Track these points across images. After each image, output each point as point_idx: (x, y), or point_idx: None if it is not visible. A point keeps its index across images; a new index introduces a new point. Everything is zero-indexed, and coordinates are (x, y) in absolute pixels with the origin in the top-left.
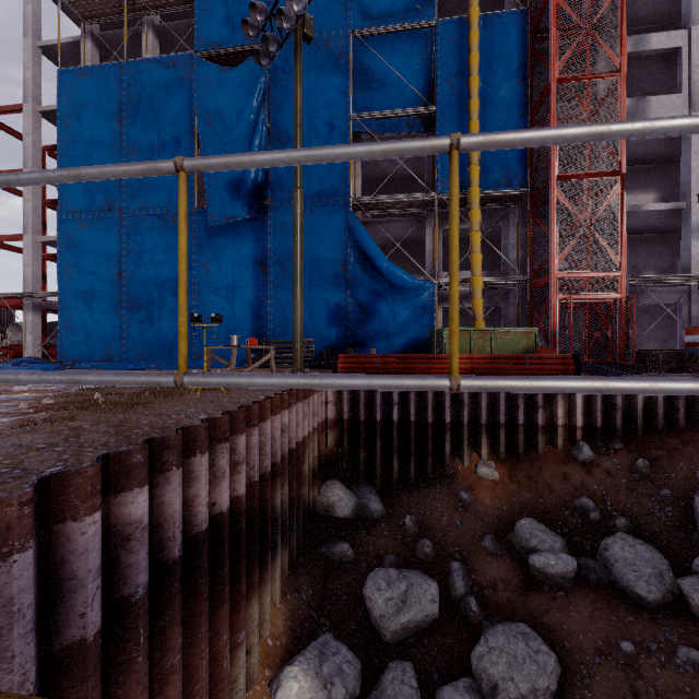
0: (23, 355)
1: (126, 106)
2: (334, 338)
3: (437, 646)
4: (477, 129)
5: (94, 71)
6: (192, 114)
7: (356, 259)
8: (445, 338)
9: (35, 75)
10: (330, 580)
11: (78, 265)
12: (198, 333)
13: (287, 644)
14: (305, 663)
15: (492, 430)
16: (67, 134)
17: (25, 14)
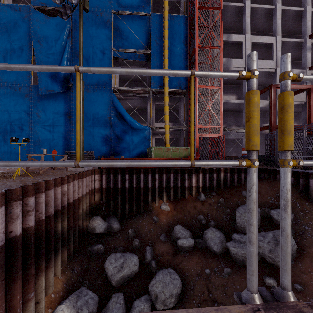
0: None
1: None
2: (105, 150)
3: (137, 284)
4: (167, 62)
5: None
6: (30, 36)
7: (115, 115)
8: (152, 151)
9: None
10: (91, 262)
11: None
12: (33, 148)
13: (63, 295)
14: (68, 302)
15: (168, 190)
16: None
17: None
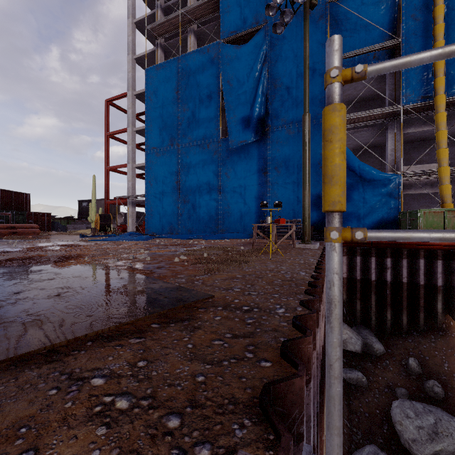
0: (127, 230)
1: (180, 82)
2: (315, 218)
3: None
4: None
5: (164, 65)
6: (219, 79)
7: None
8: (420, 217)
9: (132, 75)
10: (351, 398)
11: (155, 179)
12: (222, 216)
13: None
14: None
15: None
16: (150, 104)
17: (128, 42)
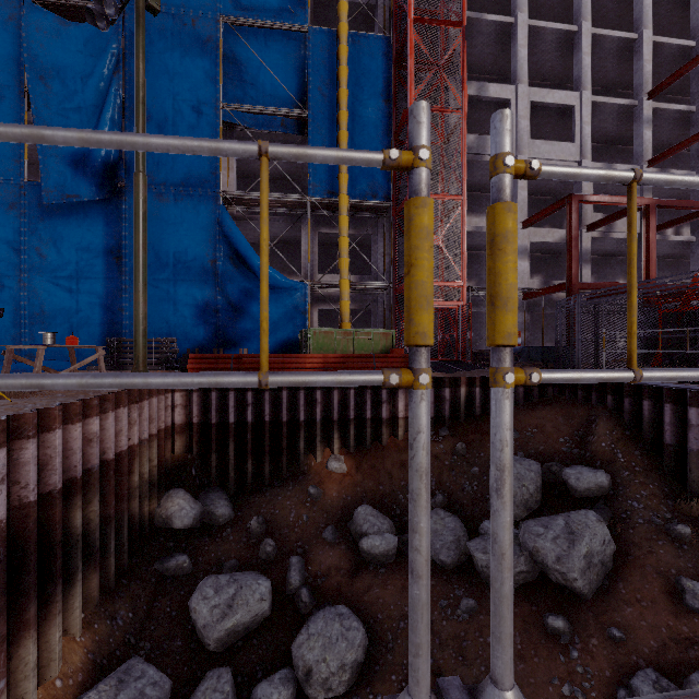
0: None
1: None
2: (202, 337)
3: (266, 643)
4: (346, 140)
5: None
6: (21, 66)
7: (227, 255)
8: (310, 338)
9: None
10: (160, 598)
11: None
12: (29, 330)
13: (84, 681)
14: (95, 698)
15: (343, 426)
16: None
17: None
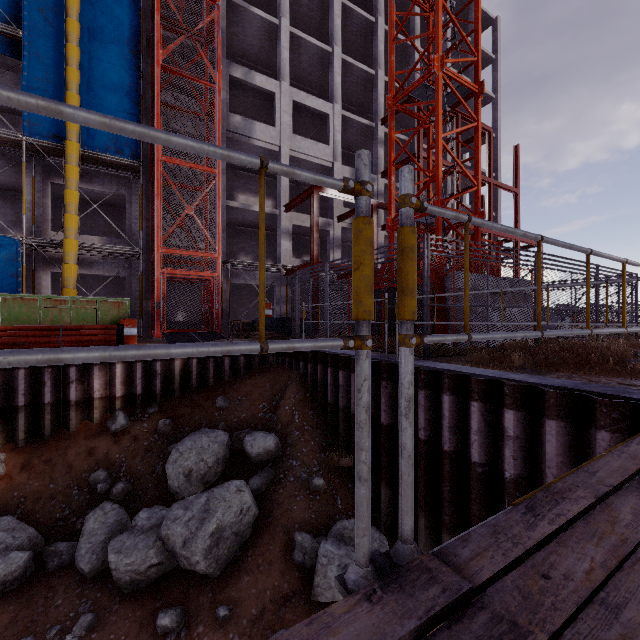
0: None
1: None
2: None
3: None
4: (77, 79)
5: None
6: None
7: None
8: None
9: None
10: None
11: None
12: None
13: None
14: None
15: (10, 415)
16: None
17: None
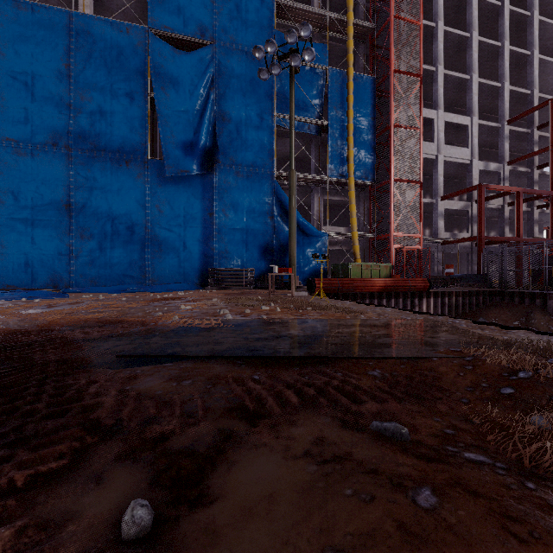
0: None
1: (74, 53)
2: (264, 267)
3: None
4: (353, 142)
5: (35, 8)
6: (146, 78)
7: (279, 213)
8: (350, 268)
9: None
10: None
11: (14, 193)
12: (151, 262)
13: None
14: None
15: None
16: None
17: None
